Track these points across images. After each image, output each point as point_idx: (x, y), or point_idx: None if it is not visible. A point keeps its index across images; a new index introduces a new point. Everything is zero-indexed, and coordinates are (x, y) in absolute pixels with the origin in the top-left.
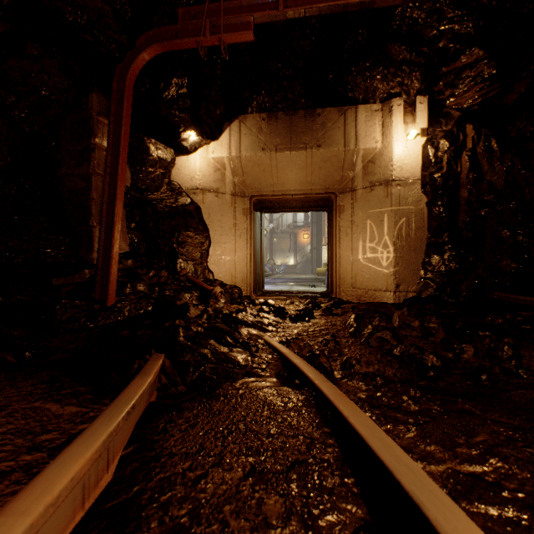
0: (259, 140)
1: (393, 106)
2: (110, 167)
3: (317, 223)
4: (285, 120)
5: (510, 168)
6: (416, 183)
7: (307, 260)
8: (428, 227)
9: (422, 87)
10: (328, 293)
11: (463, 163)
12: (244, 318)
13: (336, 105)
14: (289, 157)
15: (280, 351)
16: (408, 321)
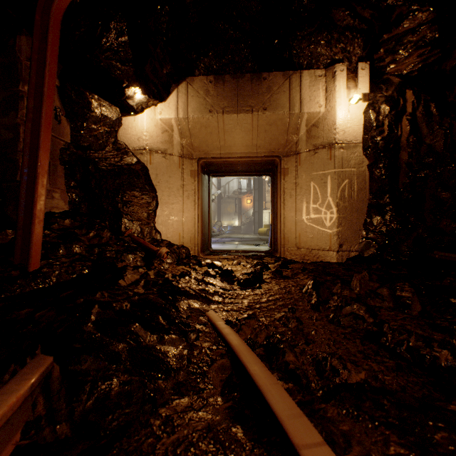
0: (207, 102)
1: (336, 71)
2: (33, 112)
3: (259, 189)
4: (232, 83)
5: (449, 132)
6: (358, 146)
7: (250, 222)
8: (369, 189)
9: (363, 54)
10: (271, 252)
11: (403, 126)
12: (184, 286)
13: (281, 71)
14: (236, 119)
15: (229, 343)
16: (371, 287)
